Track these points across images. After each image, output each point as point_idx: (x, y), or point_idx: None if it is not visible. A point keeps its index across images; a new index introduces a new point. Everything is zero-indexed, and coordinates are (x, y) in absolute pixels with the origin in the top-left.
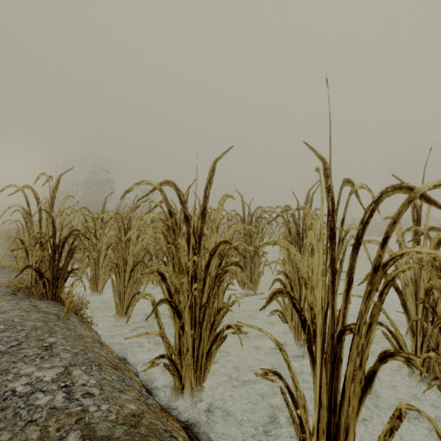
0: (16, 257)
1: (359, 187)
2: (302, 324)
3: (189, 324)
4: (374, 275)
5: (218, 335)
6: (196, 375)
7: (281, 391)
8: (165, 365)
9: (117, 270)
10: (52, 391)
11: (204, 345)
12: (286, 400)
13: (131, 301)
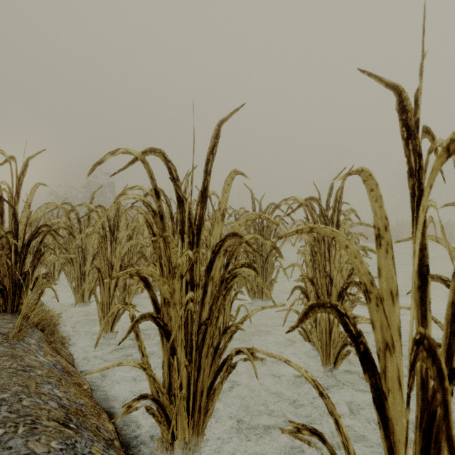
0: None
1: (440, 143)
2: (362, 358)
3: (184, 350)
4: None
5: (224, 364)
6: (192, 420)
7: None
8: (147, 409)
9: (99, 276)
10: None
11: (205, 378)
12: None
13: (117, 314)
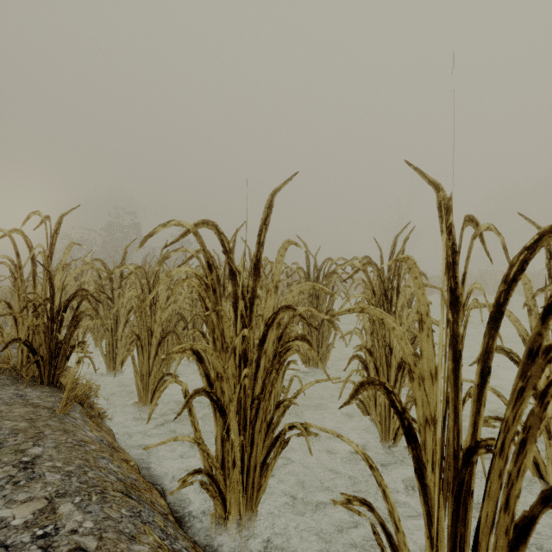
0: (0, 326)
1: (485, 228)
2: (406, 433)
3: (237, 424)
4: (529, 365)
5: (278, 439)
6: (246, 496)
7: (373, 529)
8: (201, 484)
9: (139, 343)
10: (21, 545)
11: (258, 453)
12: (380, 545)
13: (158, 385)
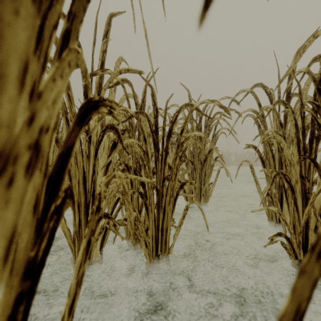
0: None
1: None
2: None
3: None
4: None
5: None
6: None
7: None
8: None
9: None
10: None
11: None
12: None
13: None
